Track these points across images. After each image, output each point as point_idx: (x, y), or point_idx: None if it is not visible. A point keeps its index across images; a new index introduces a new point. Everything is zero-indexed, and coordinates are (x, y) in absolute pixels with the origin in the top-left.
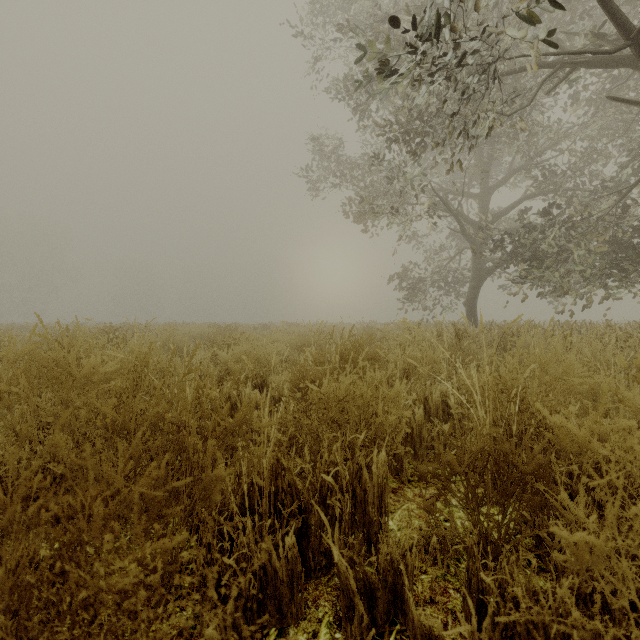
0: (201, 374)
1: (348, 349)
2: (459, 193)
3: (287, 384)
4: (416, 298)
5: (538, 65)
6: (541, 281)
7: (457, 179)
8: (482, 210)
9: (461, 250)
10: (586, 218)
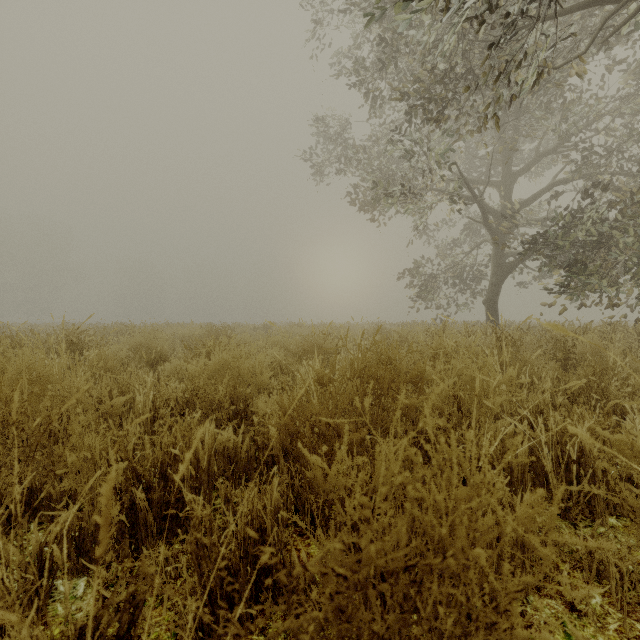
0: (155, 398)
1: (371, 366)
2: (478, 181)
3: (276, 419)
4: (429, 296)
5: (599, 1)
6: (579, 275)
7: (473, 168)
8: (504, 199)
9: (479, 244)
10: (636, 201)
